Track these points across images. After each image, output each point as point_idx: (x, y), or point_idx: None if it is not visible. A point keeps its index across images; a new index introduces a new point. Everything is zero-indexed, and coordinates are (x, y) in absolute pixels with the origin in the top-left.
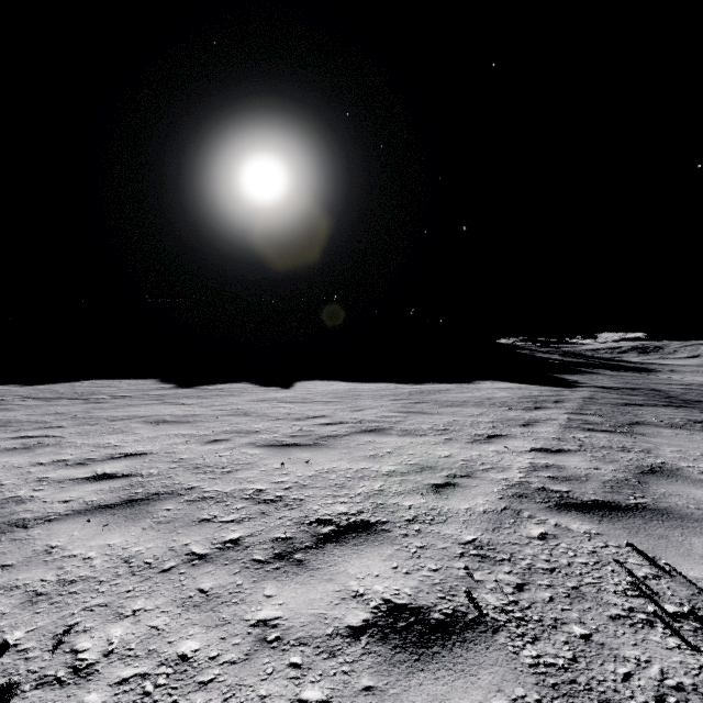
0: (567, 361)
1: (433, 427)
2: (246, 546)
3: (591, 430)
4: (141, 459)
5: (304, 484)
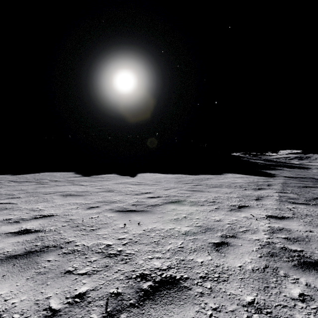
0: (266, 164)
1: (207, 200)
2: (88, 301)
3: (294, 203)
4: (49, 219)
5: (135, 241)
